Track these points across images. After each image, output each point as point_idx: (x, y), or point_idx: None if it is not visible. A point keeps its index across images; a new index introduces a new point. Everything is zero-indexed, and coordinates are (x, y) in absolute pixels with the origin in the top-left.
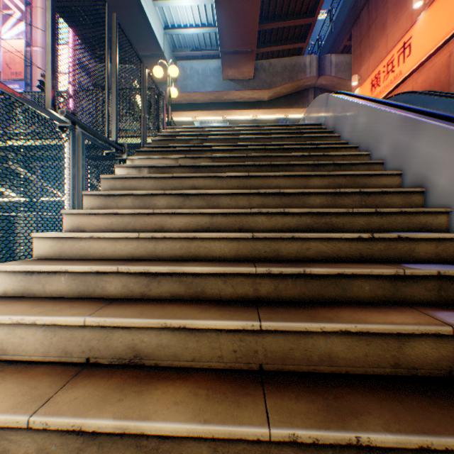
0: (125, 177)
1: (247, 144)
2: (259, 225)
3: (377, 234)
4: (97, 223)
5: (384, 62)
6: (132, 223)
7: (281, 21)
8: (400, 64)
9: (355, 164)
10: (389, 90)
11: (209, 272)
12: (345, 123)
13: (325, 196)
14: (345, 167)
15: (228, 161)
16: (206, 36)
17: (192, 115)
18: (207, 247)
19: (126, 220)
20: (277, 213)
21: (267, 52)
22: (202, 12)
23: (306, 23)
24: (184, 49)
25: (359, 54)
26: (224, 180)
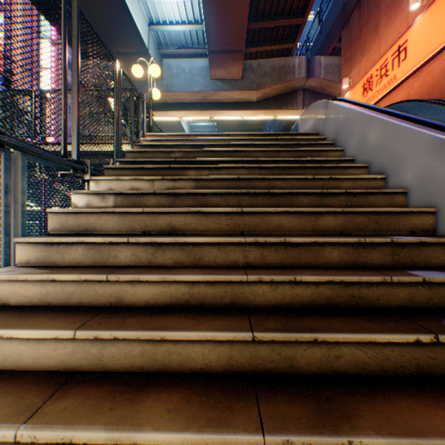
0: (81, 212)
1: (237, 159)
2: (259, 298)
3: (444, 336)
4: (26, 293)
5: (377, 66)
6: (77, 293)
7: (270, 20)
8: (395, 68)
9: (372, 194)
10: (382, 95)
11: (181, 444)
12: (351, 136)
13: (345, 247)
14: (360, 197)
15: (215, 184)
16: (192, 34)
17: (179, 114)
18: (182, 353)
19: (68, 289)
20: (284, 280)
21: (256, 52)
22: (189, 8)
23: (295, 23)
24: (170, 46)
25: (349, 56)
26: (210, 216)
